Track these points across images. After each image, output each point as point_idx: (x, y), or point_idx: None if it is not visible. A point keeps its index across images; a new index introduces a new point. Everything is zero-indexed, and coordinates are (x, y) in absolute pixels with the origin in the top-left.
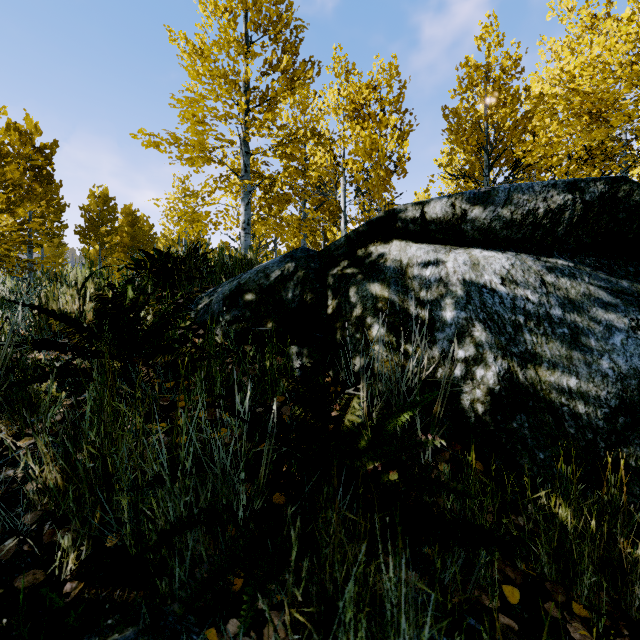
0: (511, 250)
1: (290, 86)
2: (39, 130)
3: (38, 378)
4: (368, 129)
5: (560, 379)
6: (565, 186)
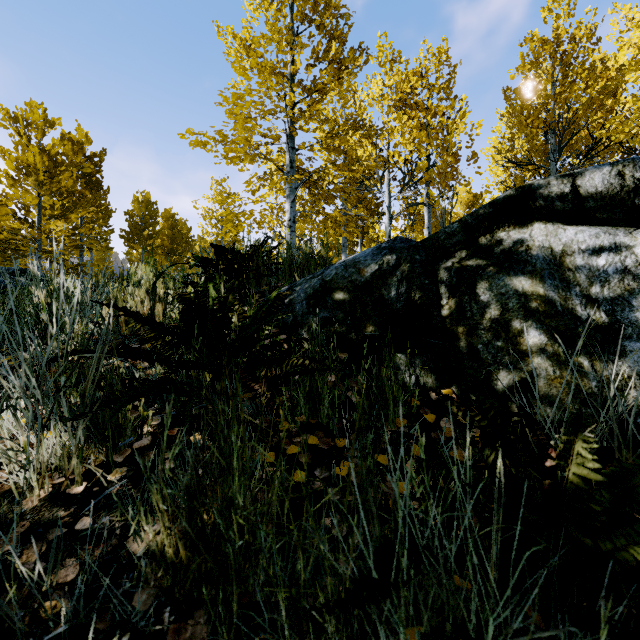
0: None
1: (337, 76)
2: (89, 139)
3: (132, 397)
4: (416, 118)
5: None
6: None
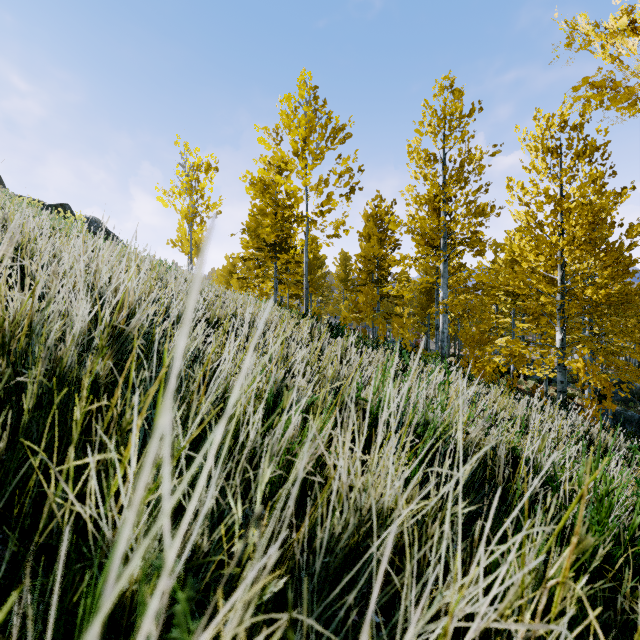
0: None
1: None
2: None
3: None
4: None
5: None
6: None
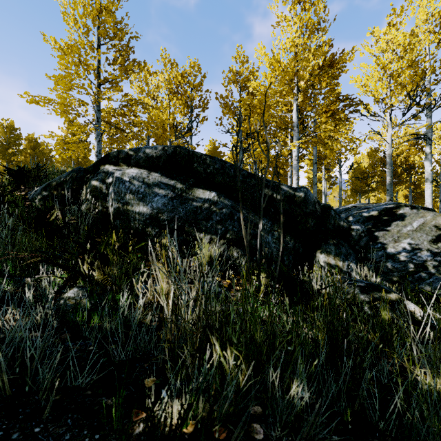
0: (144, 170)
1: (125, 73)
2: None
3: None
4: (180, 100)
5: (133, 210)
6: (162, 148)
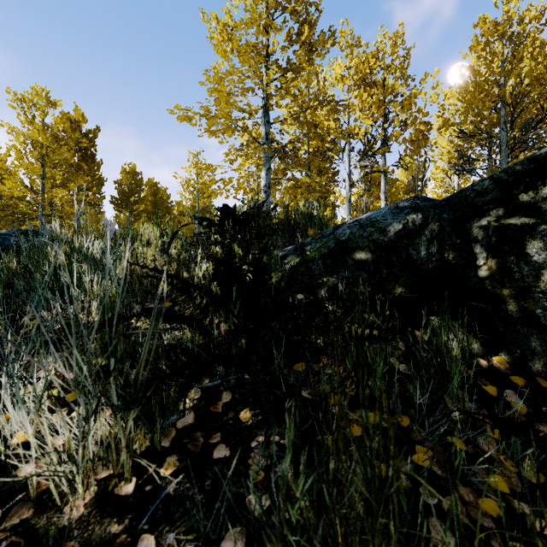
0: None
1: (308, 57)
2: (85, 118)
3: (190, 379)
4: (375, 95)
5: None
6: None
